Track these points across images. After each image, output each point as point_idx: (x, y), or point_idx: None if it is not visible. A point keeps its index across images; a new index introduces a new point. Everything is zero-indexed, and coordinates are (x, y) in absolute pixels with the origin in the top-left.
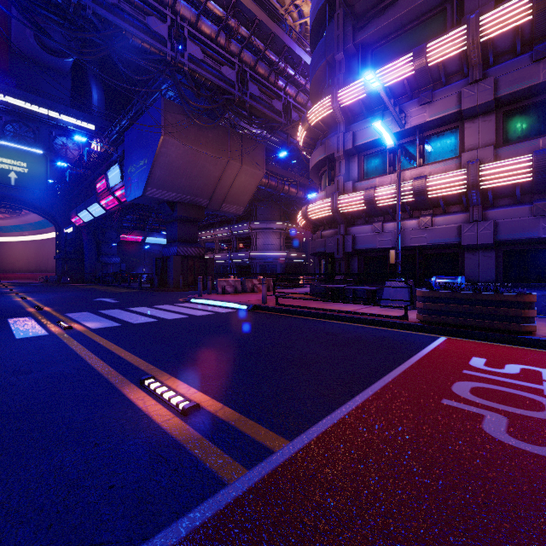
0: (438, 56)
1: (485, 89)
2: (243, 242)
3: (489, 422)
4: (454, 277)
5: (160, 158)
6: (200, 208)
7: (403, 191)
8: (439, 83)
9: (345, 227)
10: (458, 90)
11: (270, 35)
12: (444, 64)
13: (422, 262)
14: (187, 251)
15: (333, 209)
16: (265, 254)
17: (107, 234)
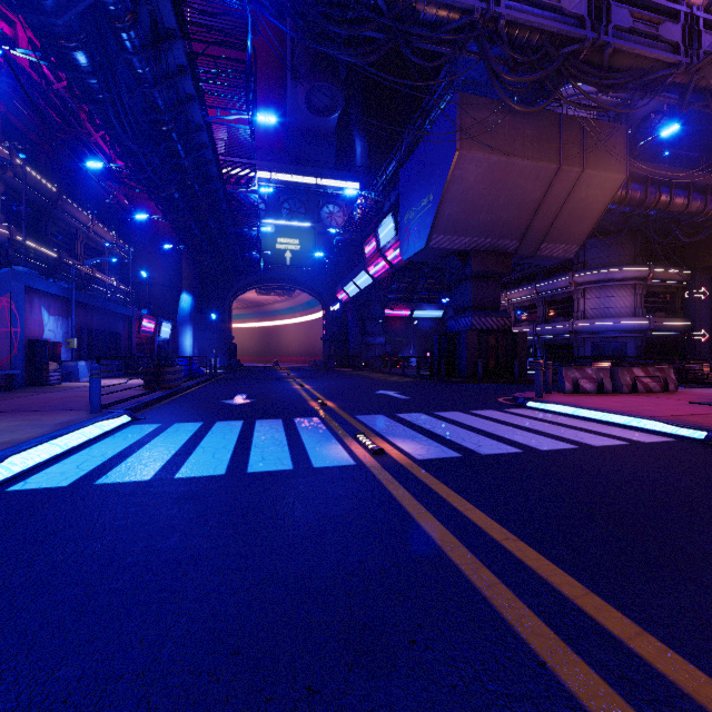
0: None
1: None
2: (558, 307)
3: None
4: None
5: (452, 186)
6: (504, 256)
7: None
8: None
9: None
10: None
11: None
12: None
13: None
14: (485, 322)
15: None
16: (604, 324)
17: (371, 309)
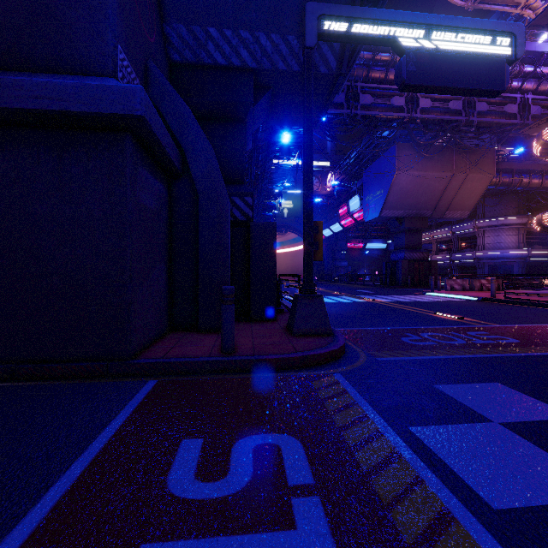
0: None
1: None
2: (466, 242)
3: None
4: None
5: (393, 187)
6: (423, 219)
7: None
8: None
9: None
10: None
11: None
12: None
13: None
14: (412, 256)
15: None
16: (496, 254)
17: (338, 244)
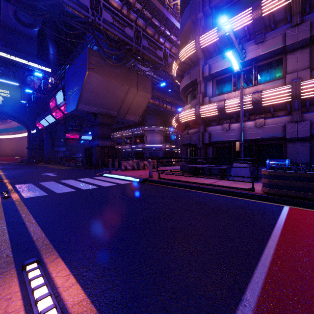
0: (269, 8)
1: (303, 29)
2: (139, 139)
3: None
4: (282, 160)
5: (87, 85)
6: (112, 117)
7: (244, 102)
8: (269, 28)
9: (203, 127)
10: (283, 32)
11: (155, 8)
12: (273, 14)
13: (256, 150)
14: (104, 143)
15: (196, 115)
16: (152, 146)
17: (58, 133)
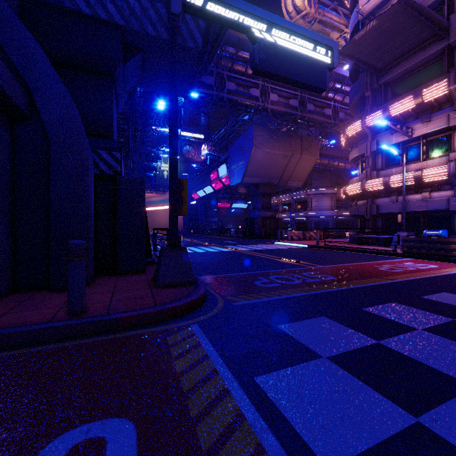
0: (430, 97)
1: None
2: (301, 205)
3: (382, 268)
4: (439, 230)
5: (252, 160)
6: (273, 186)
7: (407, 178)
8: (436, 108)
9: (371, 199)
10: (447, 113)
11: None
12: (436, 99)
13: (426, 221)
14: (265, 214)
15: (362, 189)
16: (319, 213)
17: (210, 203)
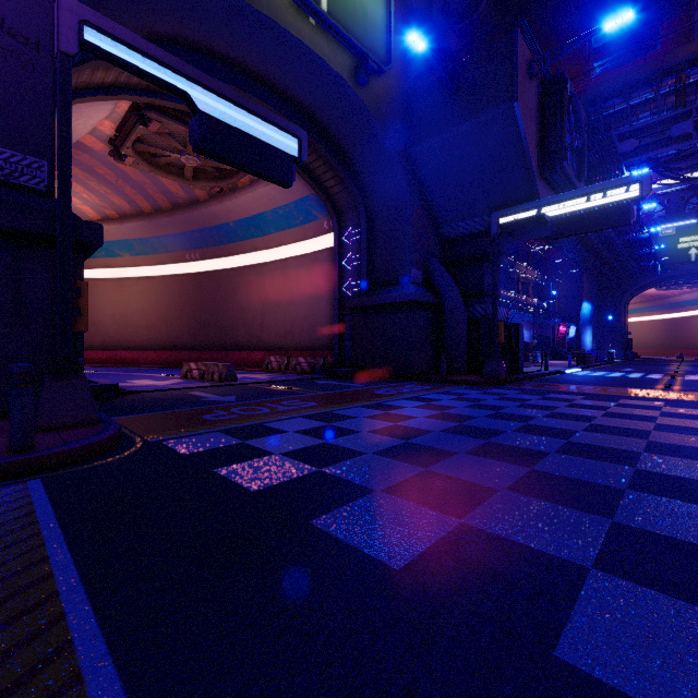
0: None
1: None
2: None
3: None
4: None
5: None
6: None
7: None
8: None
9: None
10: None
11: None
12: None
13: None
14: None
15: None
16: None
17: None
